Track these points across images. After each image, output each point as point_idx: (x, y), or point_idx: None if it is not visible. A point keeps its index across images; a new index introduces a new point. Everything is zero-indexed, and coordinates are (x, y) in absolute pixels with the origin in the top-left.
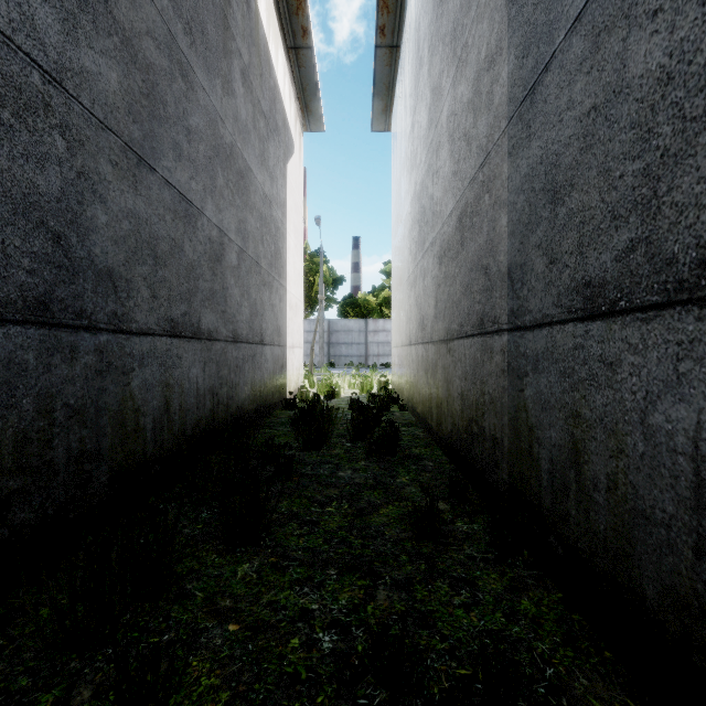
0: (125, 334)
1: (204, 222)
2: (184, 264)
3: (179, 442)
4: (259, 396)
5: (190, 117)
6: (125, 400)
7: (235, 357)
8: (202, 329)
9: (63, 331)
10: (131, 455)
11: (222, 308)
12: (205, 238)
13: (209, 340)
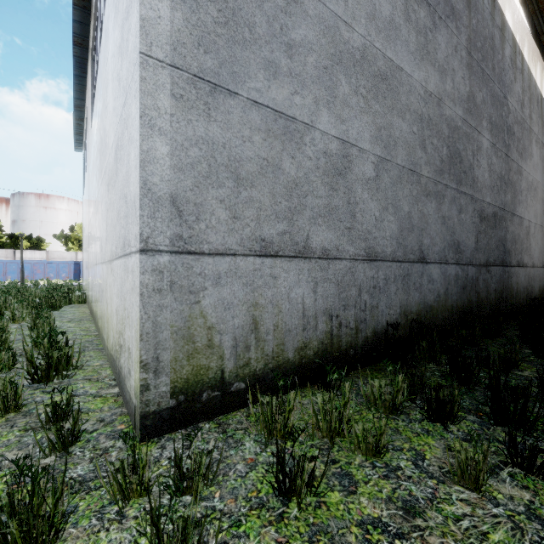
0: (510, 267)
1: (524, 221)
2: (520, 240)
3: (526, 301)
4: (541, 294)
5: (521, 186)
6: (510, 286)
7: (533, 274)
8: (524, 263)
9: (504, 267)
10: (511, 302)
11: (529, 253)
12: (524, 227)
13: (525, 267)
